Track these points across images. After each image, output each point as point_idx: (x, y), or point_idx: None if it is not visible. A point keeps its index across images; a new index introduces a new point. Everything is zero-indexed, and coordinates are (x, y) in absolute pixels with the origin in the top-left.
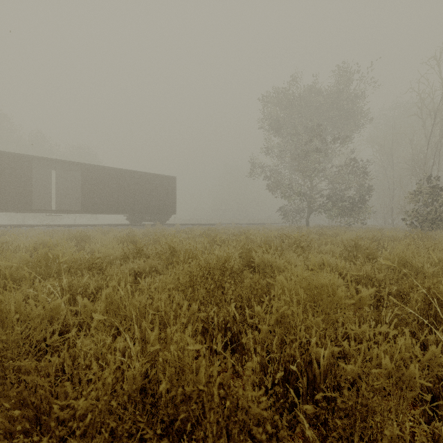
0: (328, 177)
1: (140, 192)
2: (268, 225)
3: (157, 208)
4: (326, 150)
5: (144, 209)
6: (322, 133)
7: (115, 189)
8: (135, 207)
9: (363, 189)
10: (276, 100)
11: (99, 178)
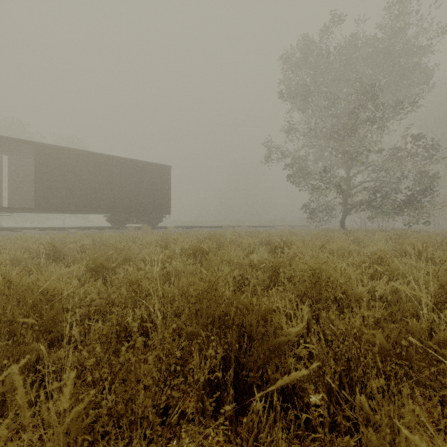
0: (376, 163)
1: (122, 185)
2: (287, 228)
3: (145, 206)
4: (383, 119)
5: (127, 207)
6: (377, 95)
7: (86, 179)
8: (114, 204)
9: (426, 178)
10: (303, 60)
11: (62, 164)
